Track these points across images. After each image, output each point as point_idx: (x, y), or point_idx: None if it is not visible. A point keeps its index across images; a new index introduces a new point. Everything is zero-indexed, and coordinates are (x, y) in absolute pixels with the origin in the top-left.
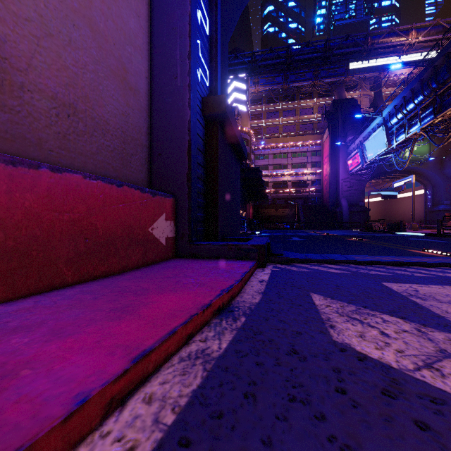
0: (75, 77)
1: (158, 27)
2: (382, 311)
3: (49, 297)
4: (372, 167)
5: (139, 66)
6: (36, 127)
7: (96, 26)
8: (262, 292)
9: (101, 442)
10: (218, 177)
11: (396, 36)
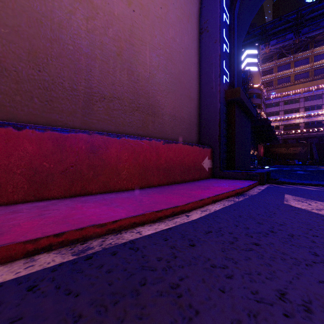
0: (175, 104)
1: (203, 64)
2: (320, 201)
3: (177, 185)
4: None
5: (195, 87)
6: (166, 127)
7: (181, 80)
8: (258, 192)
9: (213, 205)
10: (235, 134)
11: None
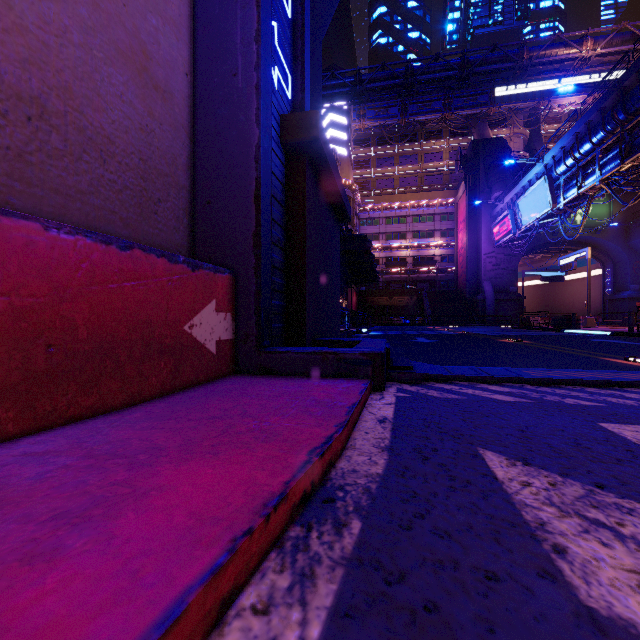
0: (42, 49)
1: None
2: None
3: None
4: (528, 236)
5: (173, 53)
6: None
7: None
8: (387, 446)
9: None
10: (306, 244)
11: (564, 47)
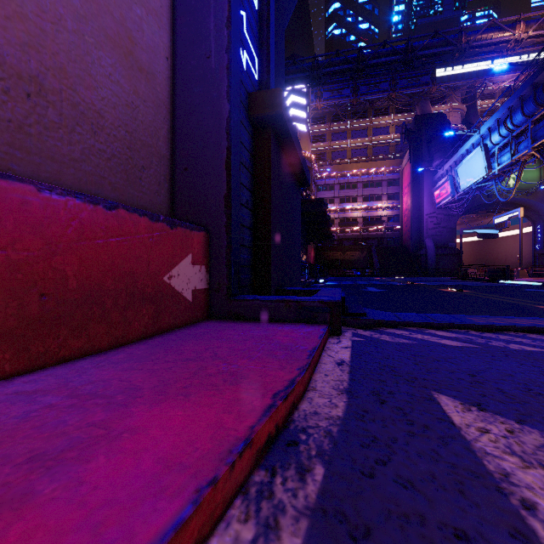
0: (40, 34)
1: None
2: None
3: None
4: (466, 198)
5: (155, 39)
6: None
7: None
8: (345, 388)
9: None
10: (271, 205)
11: (498, 31)
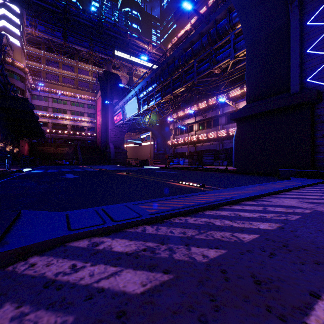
0: None
1: None
2: None
3: None
4: (129, 123)
5: None
6: None
7: None
8: None
9: None
10: None
11: (143, 42)
